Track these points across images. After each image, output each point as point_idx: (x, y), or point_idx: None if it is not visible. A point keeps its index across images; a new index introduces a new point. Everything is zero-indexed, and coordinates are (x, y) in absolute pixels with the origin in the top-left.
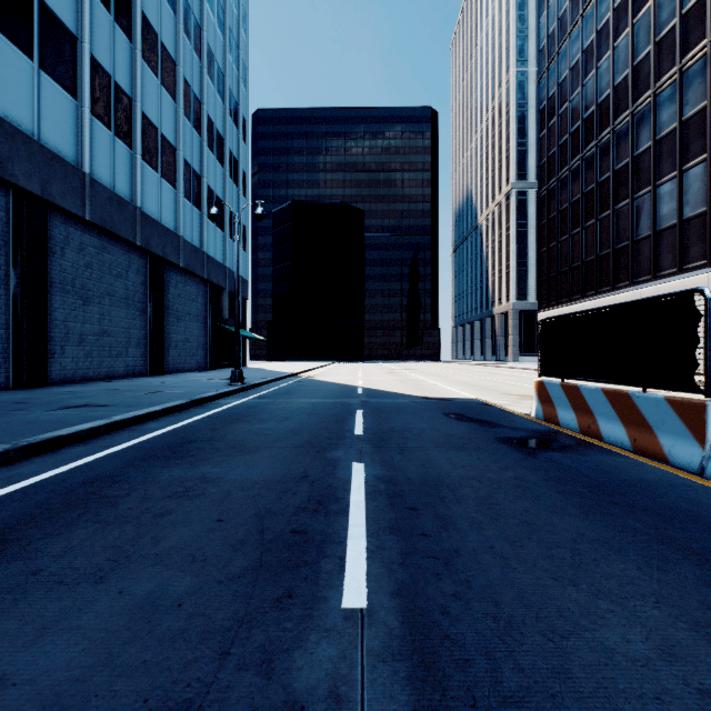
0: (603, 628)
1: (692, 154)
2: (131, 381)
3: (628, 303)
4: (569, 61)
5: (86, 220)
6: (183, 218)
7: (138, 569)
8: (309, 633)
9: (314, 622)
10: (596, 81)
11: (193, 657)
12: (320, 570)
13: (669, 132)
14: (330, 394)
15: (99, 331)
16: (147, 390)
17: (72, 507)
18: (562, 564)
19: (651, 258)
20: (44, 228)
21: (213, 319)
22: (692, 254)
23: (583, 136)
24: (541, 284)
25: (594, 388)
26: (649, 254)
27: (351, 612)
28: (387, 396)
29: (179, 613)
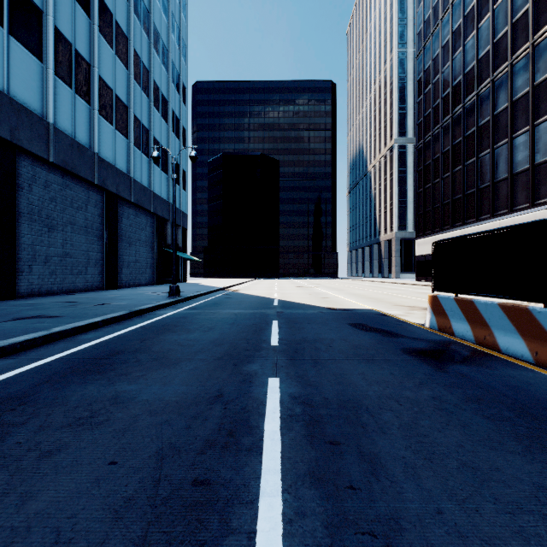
0: None
1: (543, 112)
2: (88, 294)
3: (527, 224)
4: (441, 41)
5: (50, 162)
6: (134, 163)
7: None
8: None
9: None
10: (463, 56)
11: None
12: None
13: (523, 95)
14: (251, 306)
15: (62, 253)
16: (97, 302)
17: None
18: None
19: (508, 195)
20: (13, 167)
21: (159, 244)
22: (543, 192)
23: (453, 99)
24: (418, 217)
25: (490, 302)
26: (506, 193)
27: None
28: (298, 307)
29: None
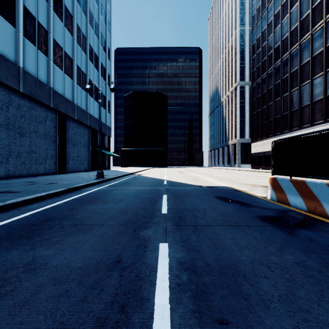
0: None
1: None
2: (45, 177)
3: None
4: (267, 21)
5: (20, 92)
6: (77, 95)
7: None
8: None
9: None
10: (281, 29)
11: None
12: None
13: (319, 52)
14: (149, 184)
15: (29, 151)
16: (49, 182)
17: None
18: None
19: (310, 115)
20: None
21: (93, 146)
22: None
23: (274, 57)
24: (253, 130)
25: (320, 183)
26: (308, 114)
27: None
28: (180, 185)
29: None
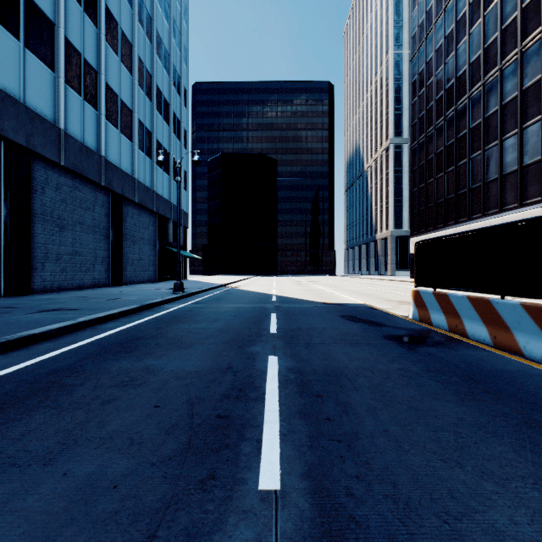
0: (491, 509)
1: (530, 116)
2: (97, 290)
3: (488, 228)
4: (434, 45)
5: (61, 165)
6: (138, 164)
7: (83, 451)
8: (228, 515)
9: (234, 504)
10: (455, 60)
11: (122, 540)
12: (240, 452)
13: (512, 99)
14: (251, 301)
15: (72, 252)
16: (108, 297)
17: (35, 394)
18: (448, 447)
19: (498, 195)
20: (29, 171)
21: (161, 242)
22: (530, 193)
23: (446, 102)
24: (413, 216)
25: (461, 295)
26: (496, 193)
27: (266, 494)
28: (295, 301)
29: (114, 495)
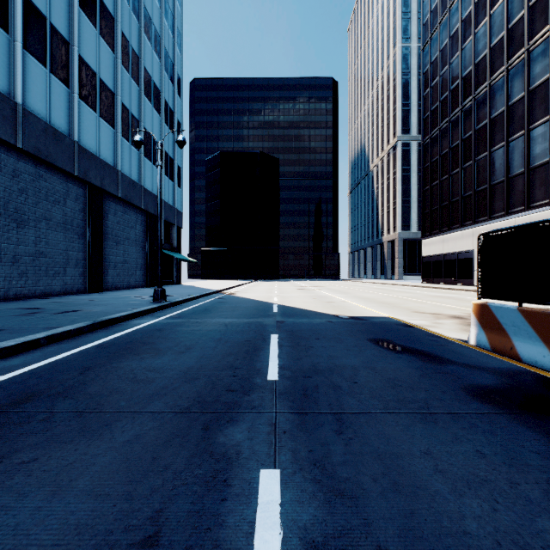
0: None
1: None
2: (63, 298)
3: None
4: (449, 30)
5: (18, 148)
6: (122, 155)
7: None
8: None
9: None
10: (473, 45)
11: None
12: None
13: (542, 82)
14: (246, 313)
15: (35, 252)
16: (64, 309)
17: None
18: None
19: (525, 191)
20: None
21: (151, 244)
22: None
23: (462, 91)
24: (425, 216)
25: None
26: (523, 188)
27: None
28: (302, 314)
29: None
